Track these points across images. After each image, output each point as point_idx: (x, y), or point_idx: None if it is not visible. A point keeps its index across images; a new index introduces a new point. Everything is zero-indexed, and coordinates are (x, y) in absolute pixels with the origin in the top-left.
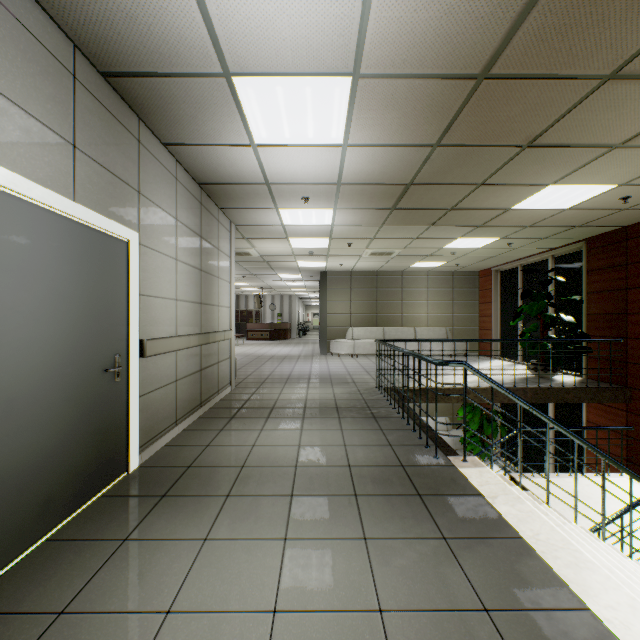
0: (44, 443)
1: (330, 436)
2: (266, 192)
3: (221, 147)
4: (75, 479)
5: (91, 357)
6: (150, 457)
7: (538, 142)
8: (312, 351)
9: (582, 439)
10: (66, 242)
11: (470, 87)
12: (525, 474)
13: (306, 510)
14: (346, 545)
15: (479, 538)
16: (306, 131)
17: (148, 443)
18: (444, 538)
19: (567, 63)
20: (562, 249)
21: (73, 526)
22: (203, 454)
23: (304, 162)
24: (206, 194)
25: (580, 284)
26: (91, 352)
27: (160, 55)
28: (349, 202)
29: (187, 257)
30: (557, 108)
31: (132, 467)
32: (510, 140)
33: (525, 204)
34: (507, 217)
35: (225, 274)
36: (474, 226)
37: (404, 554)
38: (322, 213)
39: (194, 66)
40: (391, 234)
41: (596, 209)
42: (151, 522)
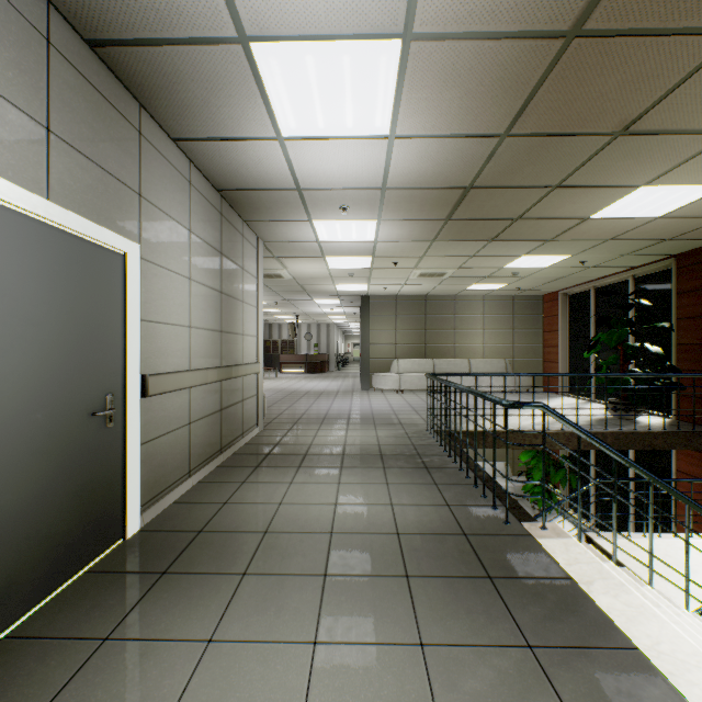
0: (2, 511)
1: (373, 492)
2: (297, 200)
3: (241, 142)
4: (49, 554)
5: (72, 398)
6: (154, 518)
7: (634, 128)
8: (352, 386)
9: (696, 503)
10: (35, 251)
11: (555, 50)
12: (604, 534)
13: (343, 598)
14: (396, 655)
15: (578, 648)
16: (344, 118)
17: (152, 500)
18: (529, 646)
19: (689, 10)
20: (645, 268)
21: (43, 616)
22: (219, 514)
23: (342, 160)
24: (228, 203)
25: (668, 309)
26: (72, 391)
27: (157, 12)
28: (395, 212)
29: (204, 276)
30: (666, 79)
31: (130, 532)
32: (599, 126)
33: (607, 212)
34: (584, 229)
35: (251, 298)
36: (543, 240)
37: (476, 672)
38: (363, 226)
39: (201, 28)
40: (444, 251)
41: (694, 217)
42: (143, 612)
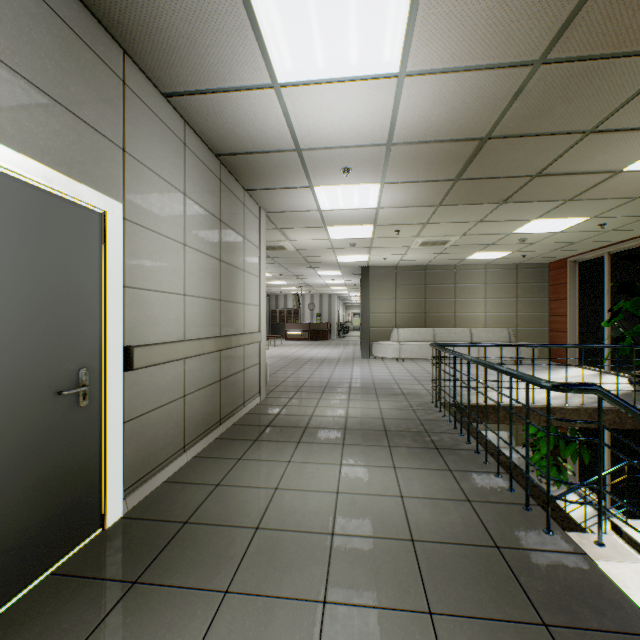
0: None
1: (379, 478)
2: (297, 163)
3: (235, 93)
4: None
5: (31, 375)
6: (141, 501)
7: None
8: (353, 354)
9: None
10: None
11: None
12: (633, 521)
13: None
14: None
15: None
16: (347, 52)
17: (139, 481)
18: None
19: None
20: None
21: None
22: (208, 500)
23: (344, 110)
24: (227, 171)
25: None
26: (31, 367)
27: None
28: (400, 172)
29: (200, 243)
30: None
31: (110, 520)
32: None
33: None
34: (612, 185)
35: (253, 267)
36: (560, 201)
37: None
38: (366, 191)
39: None
40: (449, 217)
41: None
42: None
